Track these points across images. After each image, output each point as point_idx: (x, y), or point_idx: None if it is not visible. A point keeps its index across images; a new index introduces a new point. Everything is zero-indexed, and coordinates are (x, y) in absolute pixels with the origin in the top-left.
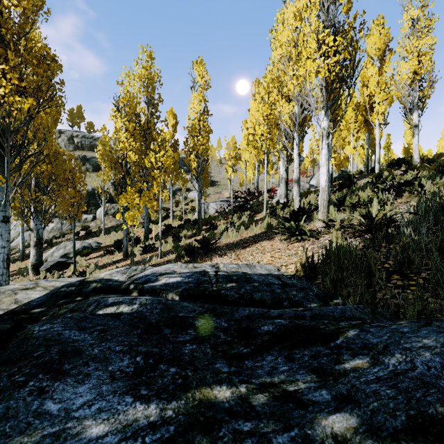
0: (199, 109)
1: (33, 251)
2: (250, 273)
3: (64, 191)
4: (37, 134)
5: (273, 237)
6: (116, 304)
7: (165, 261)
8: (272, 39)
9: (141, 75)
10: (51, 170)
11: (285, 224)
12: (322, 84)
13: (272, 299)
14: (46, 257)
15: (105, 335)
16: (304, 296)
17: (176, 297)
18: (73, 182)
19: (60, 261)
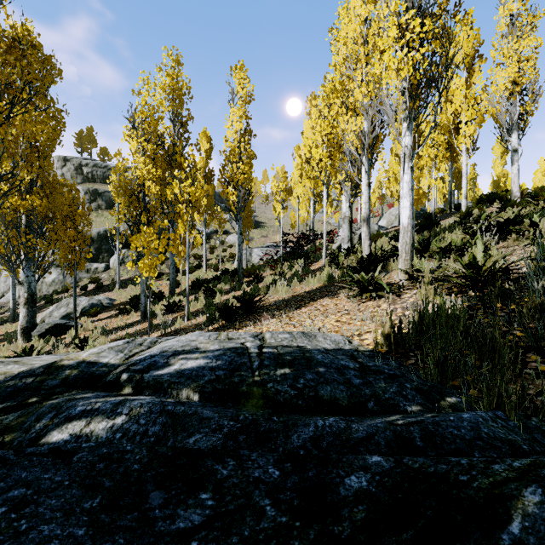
0: (239, 127)
1: (23, 310)
2: (310, 349)
3: (62, 232)
4: (7, 149)
5: (337, 293)
6: (87, 414)
7: (193, 324)
8: (333, 40)
9: (166, 85)
10: (47, 205)
11: (353, 276)
12: (404, 87)
13: (349, 397)
14: (43, 318)
15: (18, 518)
16: (398, 391)
17: (194, 395)
18: (74, 221)
19: (59, 323)
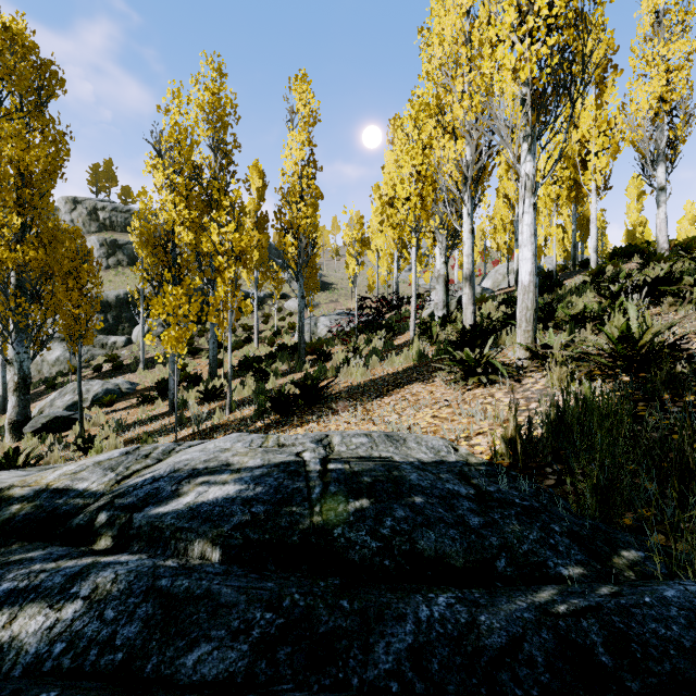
0: (300, 157)
1: (13, 399)
2: (399, 462)
3: (61, 293)
4: None
5: (432, 377)
6: (15, 598)
7: (236, 419)
8: (424, 43)
9: (204, 102)
10: (44, 258)
11: (454, 353)
12: (524, 94)
13: (465, 552)
14: (42, 408)
15: None
16: (542, 538)
17: (213, 551)
18: (78, 279)
19: (60, 415)
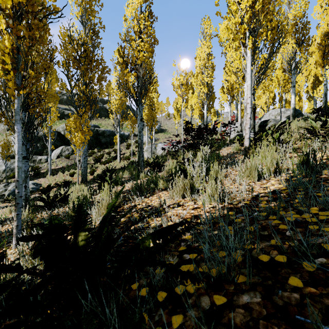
0: (138, 2)
1: None
2: None
3: None
4: None
5: None
6: None
7: None
8: None
9: None
10: None
11: None
12: None
13: None
14: None
15: None
16: None
17: None
18: None
19: None
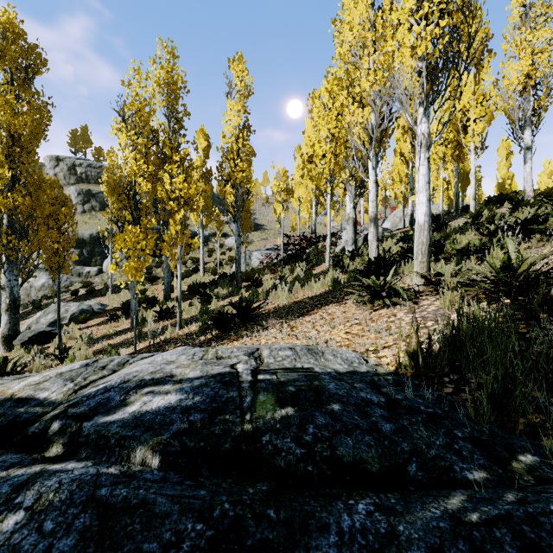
0: (237, 122)
1: (5, 317)
2: (319, 373)
3: (43, 232)
4: None
5: (344, 299)
6: None
7: (185, 334)
8: (336, 31)
9: (160, 79)
10: (30, 204)
11: (363, 280)
12: (420, 68)
13: (380, 458)
14: (29, 325)
15: None
16: (447, 443)
17: (153, 458)
18: (56, 220)
19: (43, 331)
